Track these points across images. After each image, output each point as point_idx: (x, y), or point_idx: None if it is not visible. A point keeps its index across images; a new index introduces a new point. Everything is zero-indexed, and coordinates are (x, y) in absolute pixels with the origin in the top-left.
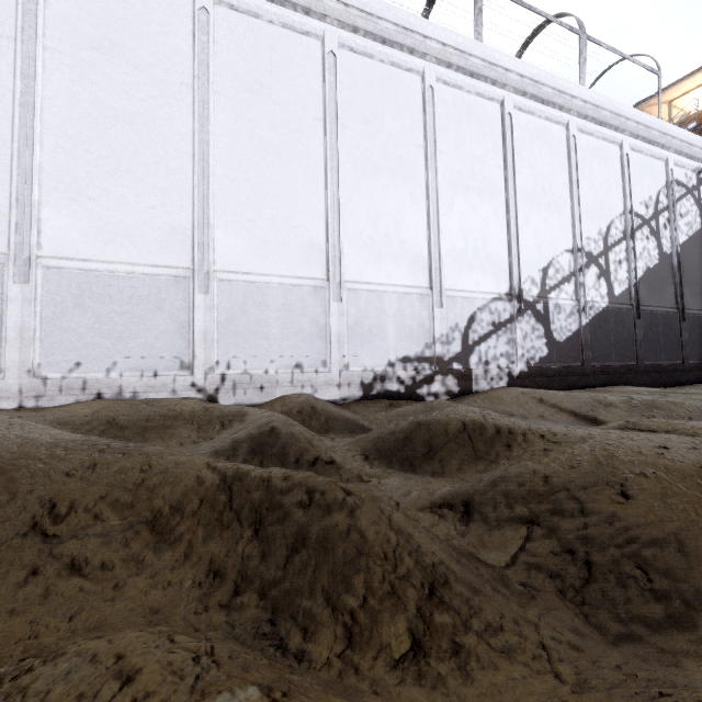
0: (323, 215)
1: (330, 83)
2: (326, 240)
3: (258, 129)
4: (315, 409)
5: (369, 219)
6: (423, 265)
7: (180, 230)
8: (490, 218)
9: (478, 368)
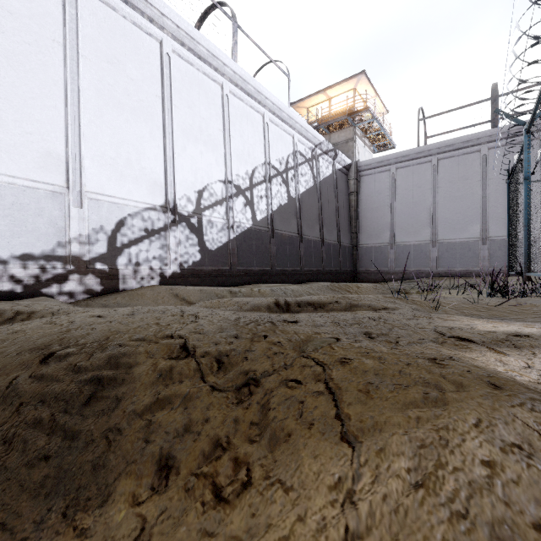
0: None
1: None
2: None
3: None
4: None
5: None
6: (59, 163)
7: None
8: (146, 138)
9: (128, 268)
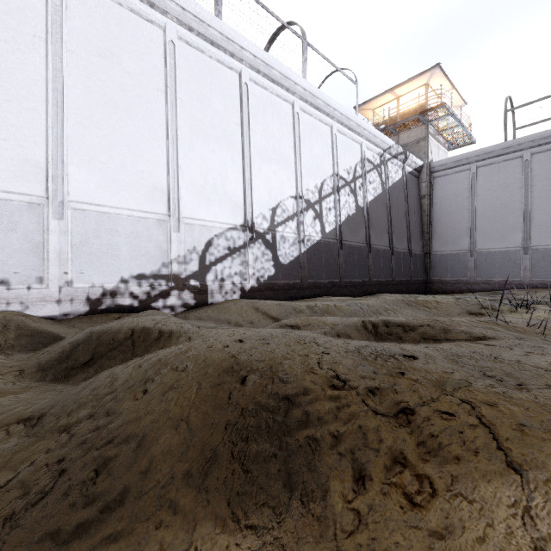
0: (43, 133)
1: (55, 6)
2: (46, 158)
3: None
4: (7, 326)
5: (102, 146)
6: (163, 195)
7: None
8: (228, 163)
9: (215, 284)
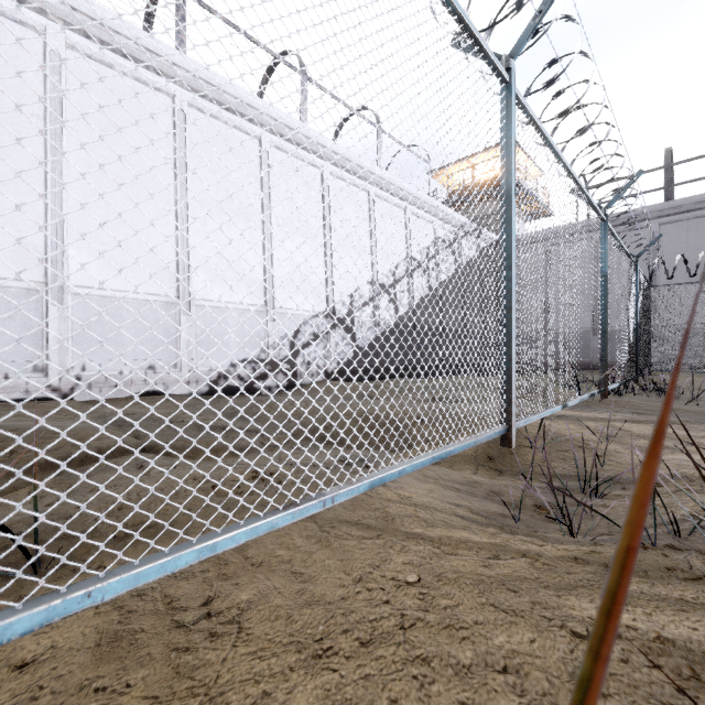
0: (173, 243)
1: (180, 135)
2: (176, 264)
3: (112, 165)
4: (168, 401)
5: (214, 250)
6: (260, 289)
7: (31, 248)
8: (313, 255)
9: (303, 367)
